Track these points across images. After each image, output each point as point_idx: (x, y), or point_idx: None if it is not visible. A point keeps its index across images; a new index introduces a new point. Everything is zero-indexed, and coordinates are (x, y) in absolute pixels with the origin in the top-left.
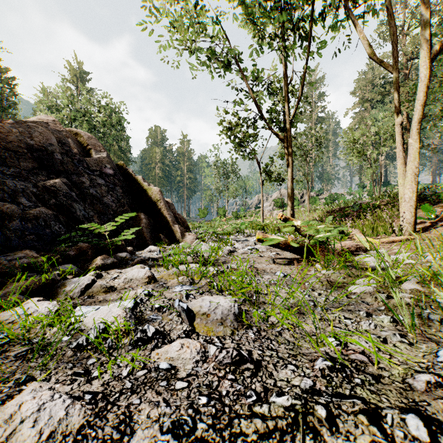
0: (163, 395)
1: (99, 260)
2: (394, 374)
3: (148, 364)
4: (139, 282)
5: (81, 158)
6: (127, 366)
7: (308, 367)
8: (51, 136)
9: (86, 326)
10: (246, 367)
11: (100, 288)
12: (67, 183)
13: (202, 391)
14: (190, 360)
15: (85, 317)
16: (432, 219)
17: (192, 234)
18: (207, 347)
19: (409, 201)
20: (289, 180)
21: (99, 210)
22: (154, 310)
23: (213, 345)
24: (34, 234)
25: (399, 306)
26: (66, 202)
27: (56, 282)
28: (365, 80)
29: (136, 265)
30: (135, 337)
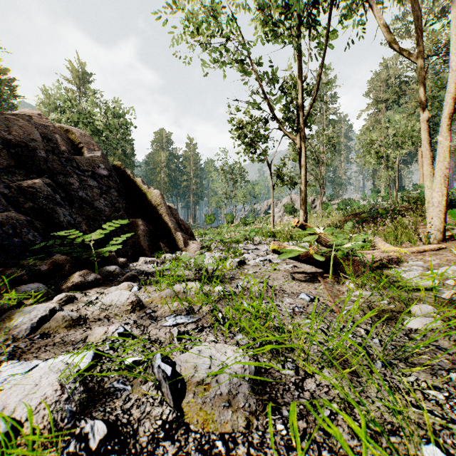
0: None
1: (76, 277)
2: None
3: None
4: (119, 309)
5: (70, 156)
6: None
7: None
8: (34, 130)
9: None
10: None
11: (60, 322)
12: (50, 184)
13: None
14: None
15: (0, 390)
16: None
17: (197, 243)
18: None
19: (437, 206)
20: (302, 183)
21: (89, 215)
22: (122, 370)
23: None
24: None
25: None
26: (47, 206)
27: (1, 313)
28: (379, 80)
29: (123, 283)
30: (63, 452)
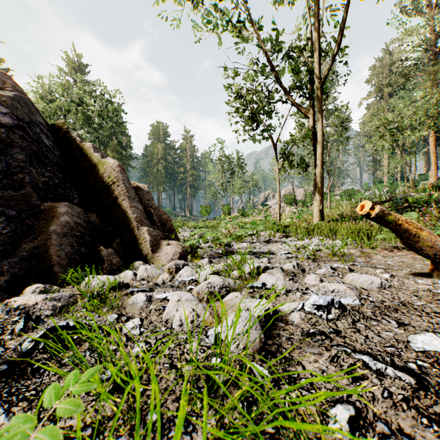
0: None
1: None
2: None
3: None
4: None
5: None
6: None
7: None
8: None
9: None
10: None
11: None
12: None
13: None
14: None
15: None
16: None
17: (175, 244)
18: None
19: None
20: (318, 164)
21: None
22: None
23: None
24: None
25: None
26: None
27: None
28: (381, 67)
29: None
30: None
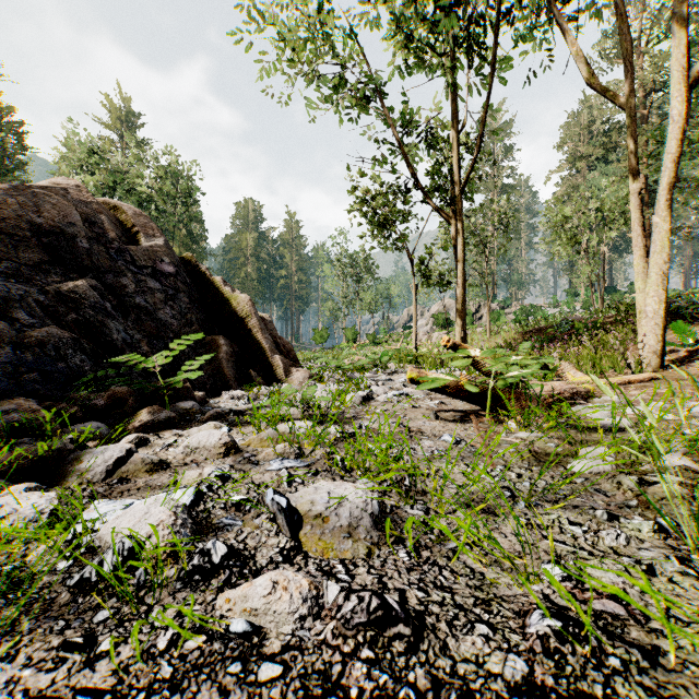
0: (233, 695)
1: (145, 415)
2: (684, 647)
3: (209, 623)
4: (209, 452)
5: (121, 246)
6: (167, 627)
7: (514, 628)
8: (72, 210)
9: (95, 546)
10: (397, 633)
11: (140, 465)
12: (97, 287)
13: (310, 686)
14: (289, 617)
15: (103, 522)
16: (690, 346)
17: (303, 371)
18: (322, 585)
19: (653, 317)
20: (459, 283)
21: (150, 330)
22: (229, 508)
23: (334, 578)
24: (38, 371)
25: (672, 505)
26: (95, 318)
27: (65, 455)
28: (577, 126)
29: (207, 423)
30: (189, 565)
